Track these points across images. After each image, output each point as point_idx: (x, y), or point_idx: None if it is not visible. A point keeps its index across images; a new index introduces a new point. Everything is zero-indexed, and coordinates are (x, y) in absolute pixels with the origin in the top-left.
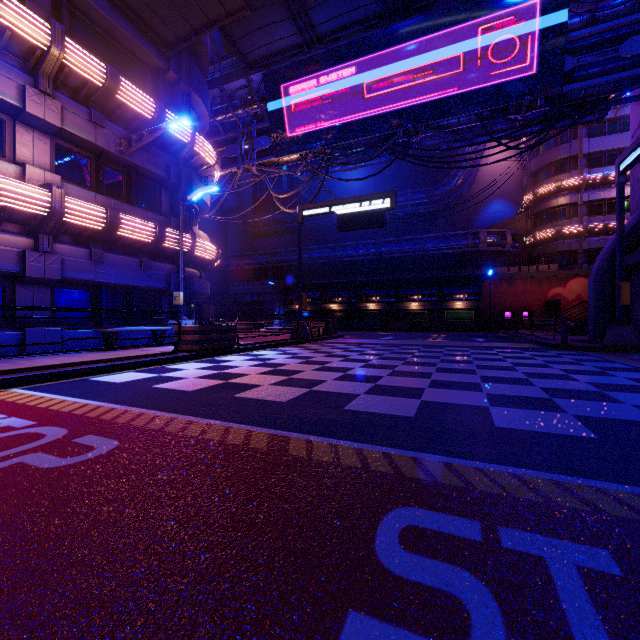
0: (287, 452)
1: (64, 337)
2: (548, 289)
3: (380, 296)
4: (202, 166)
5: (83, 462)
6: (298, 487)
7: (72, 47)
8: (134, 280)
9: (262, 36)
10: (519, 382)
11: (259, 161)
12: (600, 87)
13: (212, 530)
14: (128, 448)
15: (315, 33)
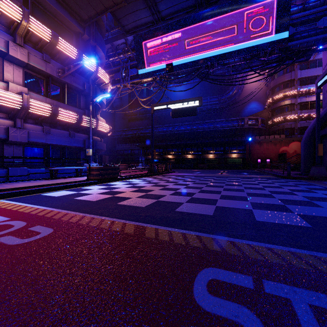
0: (144, 235)
1: (29, 172)
2: (279, 147)
3: (193, 151)
4: (102, 84)
5: (32, 241)
6: (150, 256)
7: (33, 21)
8: (66, 142)
9: (133, 17)
10: (267, 196)
11: (131, 81)
12: (307, 43)
13: (101, 282)
14: (58, 233)
15: (160, 15)
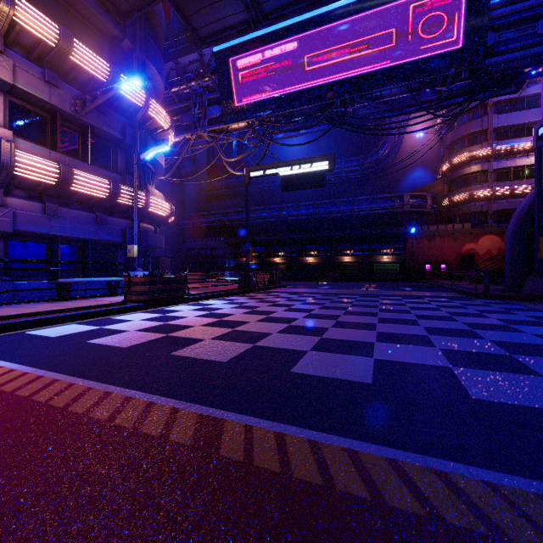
0: (217, 451)
1: (17, 288)
2: (462, 245)
3: (318, 251)
4: (157, 130)
5: None
6: (225, 541)
7: (23, 5)
8: (89, 234)
9: (212, 12)
10: (466, 334)
11: (210, 128)
12: (518, 61)
13: None
14: (1, 445)
15: (261, 10)
